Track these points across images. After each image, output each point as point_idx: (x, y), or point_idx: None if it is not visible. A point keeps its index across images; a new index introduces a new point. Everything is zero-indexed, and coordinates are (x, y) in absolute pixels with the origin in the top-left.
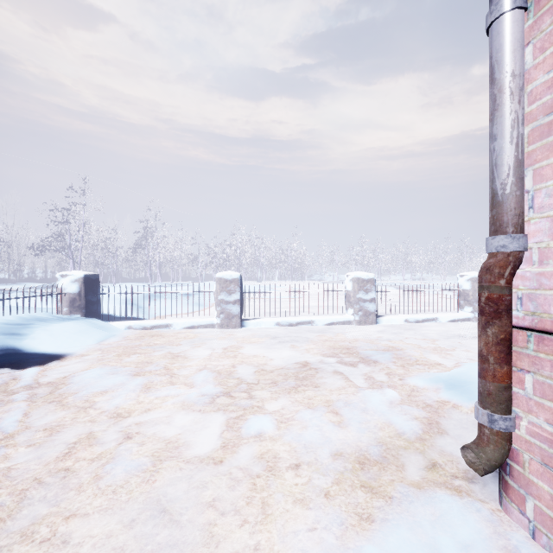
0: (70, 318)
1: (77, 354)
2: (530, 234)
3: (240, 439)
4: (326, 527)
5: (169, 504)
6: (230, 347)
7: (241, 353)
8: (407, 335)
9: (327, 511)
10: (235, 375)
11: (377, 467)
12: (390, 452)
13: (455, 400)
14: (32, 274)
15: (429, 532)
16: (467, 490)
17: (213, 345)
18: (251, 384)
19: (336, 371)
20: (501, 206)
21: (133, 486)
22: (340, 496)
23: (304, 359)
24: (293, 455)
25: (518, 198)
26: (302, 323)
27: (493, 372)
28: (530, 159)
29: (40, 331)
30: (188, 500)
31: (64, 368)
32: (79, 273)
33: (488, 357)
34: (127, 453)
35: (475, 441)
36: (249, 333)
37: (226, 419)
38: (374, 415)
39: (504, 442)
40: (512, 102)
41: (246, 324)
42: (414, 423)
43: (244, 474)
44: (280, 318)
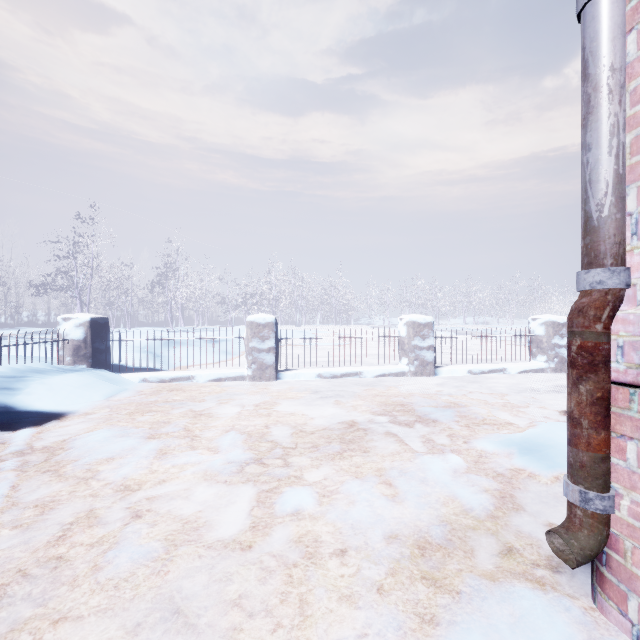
0: (73, 369)
1: (80, 413)
2: (633, 267)
3: (274, 518)
4: (379, 633)
5: (185, 602)
6: (263, 404)
7: (276, 411)
8: (471, 389)
9: (380, 611)
10: (268, 437)
11: (440, 552)
12: (456, 533)
13: (532, 468)
14: (33, 317)
15: (507, 639)
16: (551, 582)
17: (243, 401)
18: (287, 448)
19: (389, 433)
20: (597, 233)
21: (140, 580)
22: (397, 591)
23: (351, 418)
24: (338, 538)
25: (619, 222)
26: (348, 375)
27: (588, 439)
28: (633, 174)
29: (36, 385)
30: (208, 597)
31: (64, 429)
32: (85, 316)
33: (581, 420)
34: (134, 536)
35: (564, 524)
36: (285, 386)
37: (257, 492)
38: (435, 486)
39: (601, 527)
40: (611, 103)
41: (282, 376)
42: (483, 497)
43: (277, 563)
44: (322, 369)
